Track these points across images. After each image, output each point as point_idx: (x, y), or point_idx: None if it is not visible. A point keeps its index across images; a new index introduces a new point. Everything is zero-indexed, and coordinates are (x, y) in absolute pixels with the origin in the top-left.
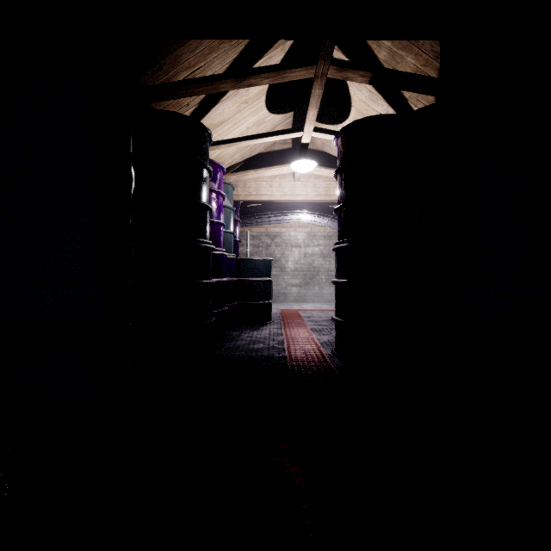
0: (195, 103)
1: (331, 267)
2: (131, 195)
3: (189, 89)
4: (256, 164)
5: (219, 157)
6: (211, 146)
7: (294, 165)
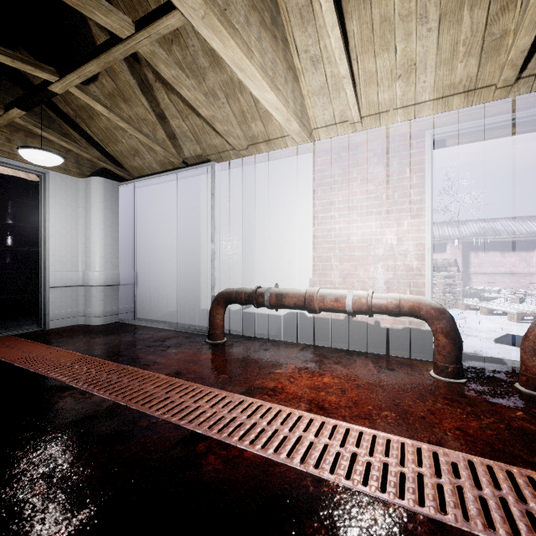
0: None
1: None
2: None
3: None
4: None
5: None
6: None
7: None
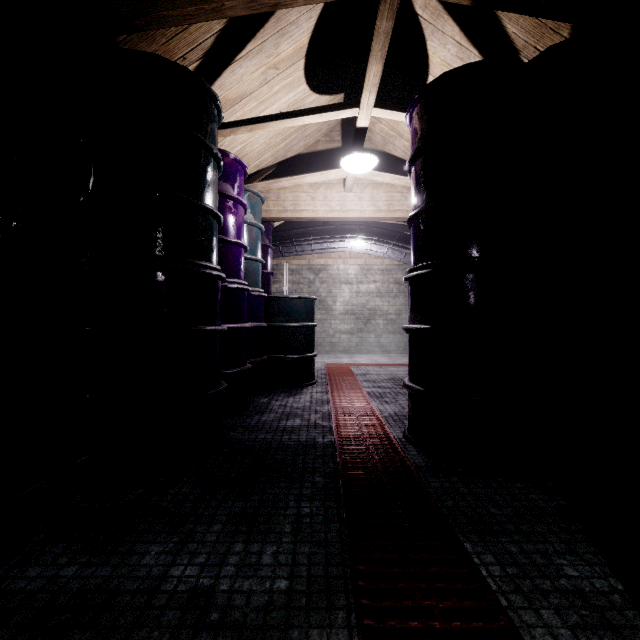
0: (195, 57)
1: (390, 309)
2: (89, 191)
3: (174, 9)
4: (293, 170)
5: (240, 156)
6: (224, 129)
7: (345, 162)
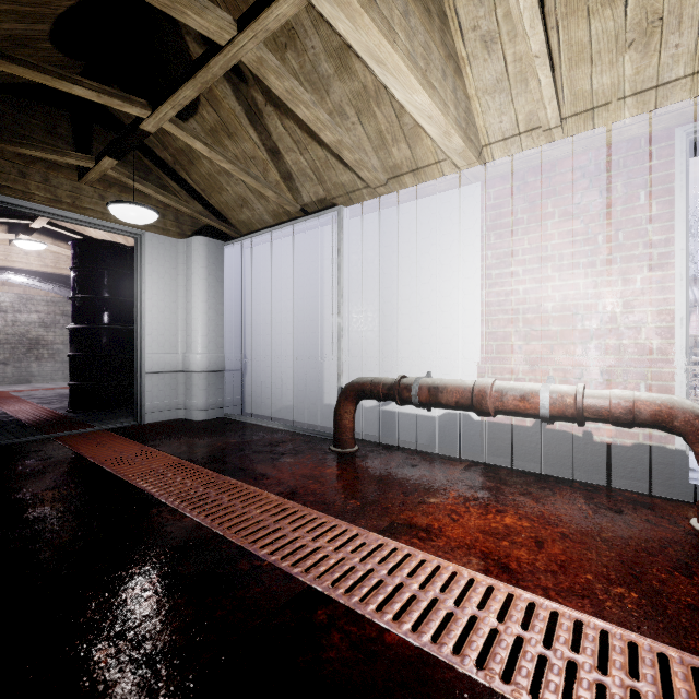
0: None
1: (57, 339)
2: None
3: None
4: None
5: None
6: None
7: (18, 243)
